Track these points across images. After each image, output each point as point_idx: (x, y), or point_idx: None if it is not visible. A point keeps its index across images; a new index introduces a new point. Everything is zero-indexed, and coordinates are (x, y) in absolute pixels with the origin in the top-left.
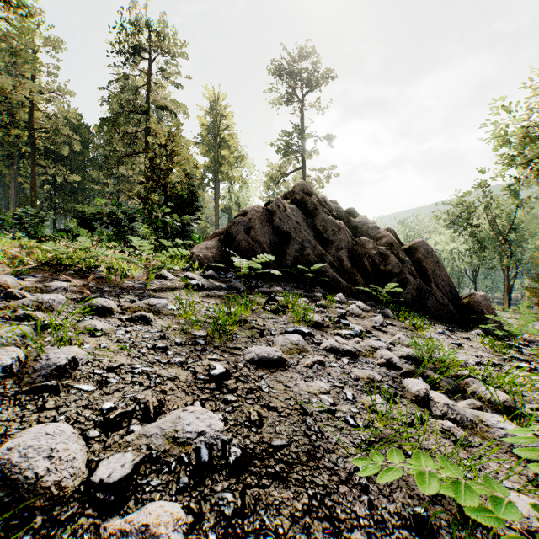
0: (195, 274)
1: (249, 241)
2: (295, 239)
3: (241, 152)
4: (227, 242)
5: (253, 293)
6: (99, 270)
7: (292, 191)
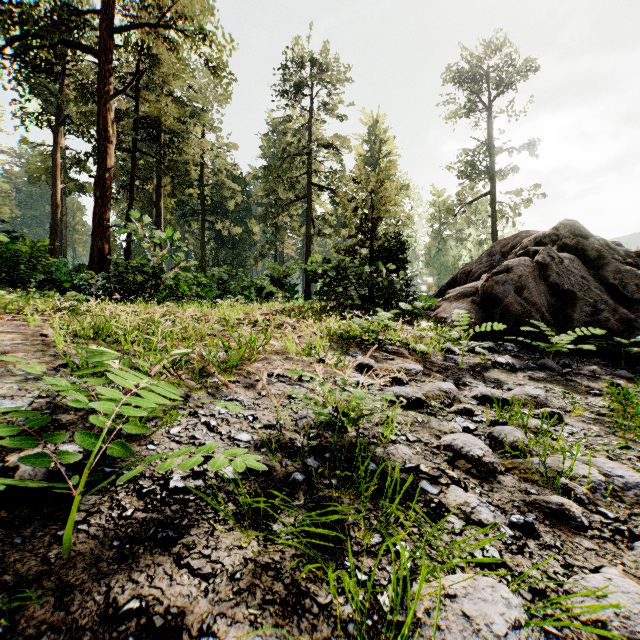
0: (479, 348)
1: (522, 304)
2: (582, 299)
3: (404, 182)
4: (486, 305)
5: (570, 374)
6: (384, 343)
7: (554, 234)
